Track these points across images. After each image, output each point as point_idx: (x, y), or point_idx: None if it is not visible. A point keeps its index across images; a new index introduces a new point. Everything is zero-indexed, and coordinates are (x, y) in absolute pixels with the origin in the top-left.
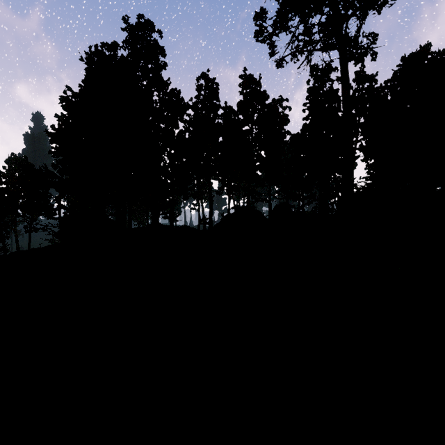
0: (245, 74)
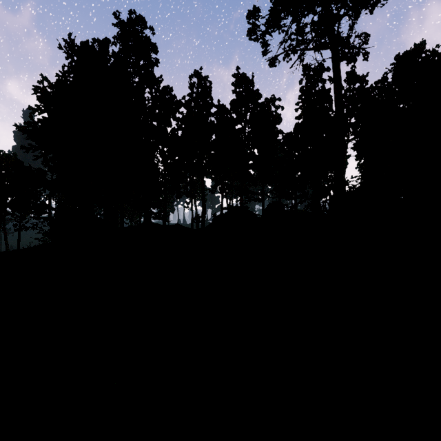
0: (238, 72)
